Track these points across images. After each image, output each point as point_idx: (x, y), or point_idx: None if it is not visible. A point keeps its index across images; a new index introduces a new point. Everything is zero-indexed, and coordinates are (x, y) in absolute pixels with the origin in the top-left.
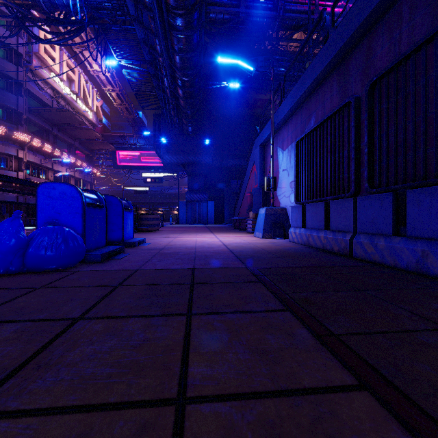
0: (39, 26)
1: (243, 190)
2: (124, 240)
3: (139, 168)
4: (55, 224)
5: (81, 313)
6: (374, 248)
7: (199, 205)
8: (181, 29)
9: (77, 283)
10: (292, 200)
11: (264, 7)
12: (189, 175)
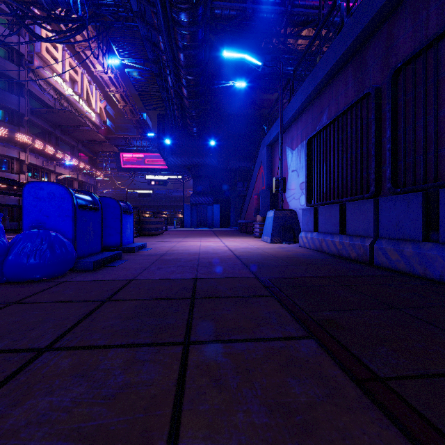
0: (39, 24)
1: (249, 192)
2: (123, 245)
3: (144, 170)
4: (40, 228)
5: (51, 340)
6: (399, 255)
7: (204, 208)
8: (185, 25)
9: (59, 297)
10: (302, 202)
11: (271, 3)
12: (194, 177)
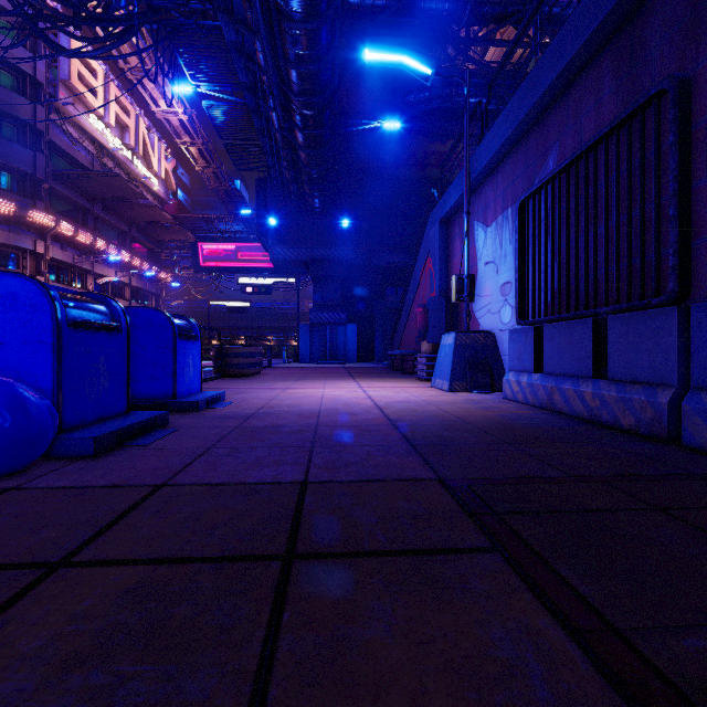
0: (61, 27)
1: (408, 304)
2: (179, 397)
3: (236, 270)
4: None
5: None
6: None
7: (332, 331)
8: (298, 19)
9: None
10: (505, 318)
11: None
12: (316, 280)
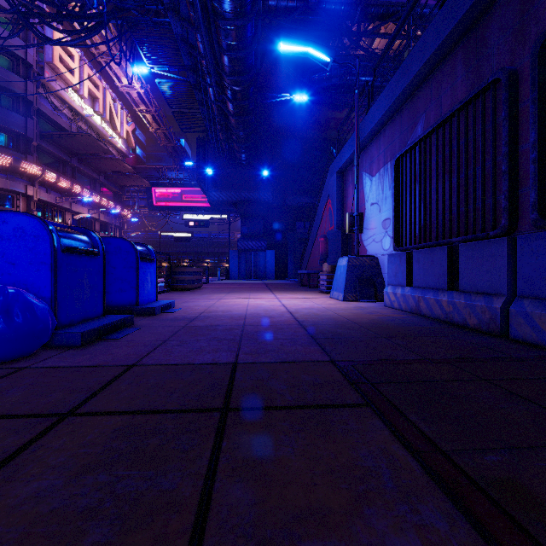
0: (47, 22)
1: (313, 235)
2: (140, 305)
3: (181, 208)
4: None
5: None
6: None
7: (255, 255)
8: (229, 17)
9: None
10: (386, 245)
11: None
12: (243, 217)
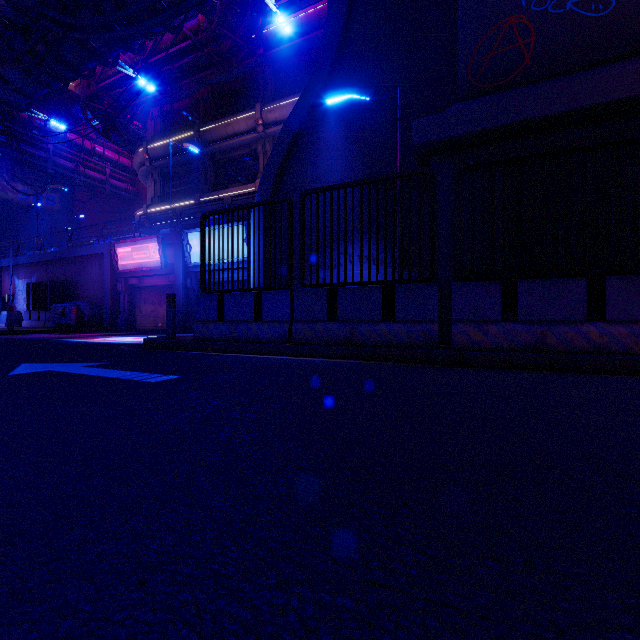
0: None
1: None
2: None
3: None
4: None
5: None
6: (49, 324)
7: None
8: None
9: None
10: (25, 307)
11: None
12: None
